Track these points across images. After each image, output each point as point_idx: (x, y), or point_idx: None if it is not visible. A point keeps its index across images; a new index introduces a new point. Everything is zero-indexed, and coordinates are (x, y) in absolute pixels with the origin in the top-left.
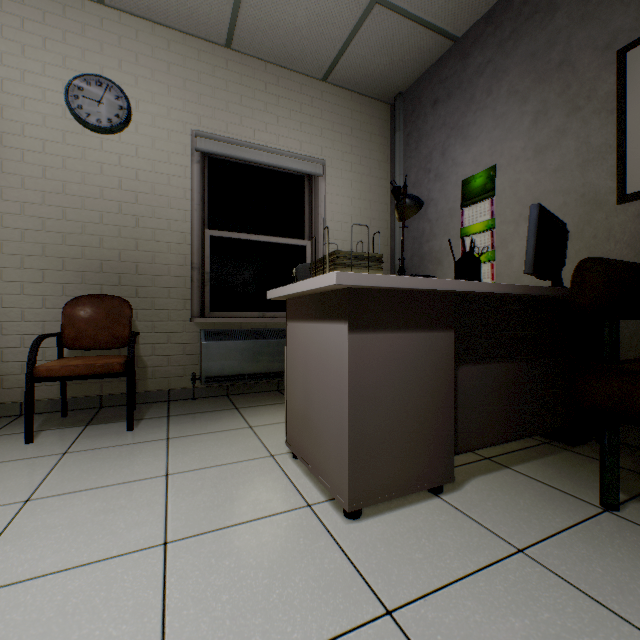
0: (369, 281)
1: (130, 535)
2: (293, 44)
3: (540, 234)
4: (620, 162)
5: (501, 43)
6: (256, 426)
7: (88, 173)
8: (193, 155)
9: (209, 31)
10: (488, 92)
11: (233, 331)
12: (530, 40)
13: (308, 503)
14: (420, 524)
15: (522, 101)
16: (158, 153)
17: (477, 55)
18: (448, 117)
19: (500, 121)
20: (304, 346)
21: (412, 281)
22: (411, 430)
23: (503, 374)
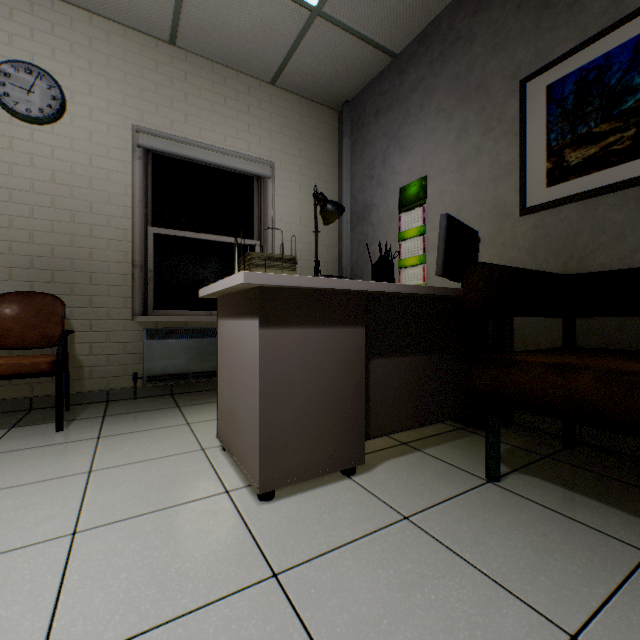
0: (277, 281)
1: (39, 528)
2: (239, 47)
3: (448, 241)
4: (522, 179)
5: (431, 63)
6: (194, 423)
7: (16, 164)
8: (135, 151)
9: (151, 26)
10: (421, 107)
11: (178, 330)
12: (454, 63)
13: (227, 490)
14: (326, 502)
15: (448, 118)
16: (96, 147)
17: (412, 72)
18: (388, 128)
19: (430, 135)
20: (230, 342)
21: (320, 281)
22: (322, 417)
23: (414, 366)
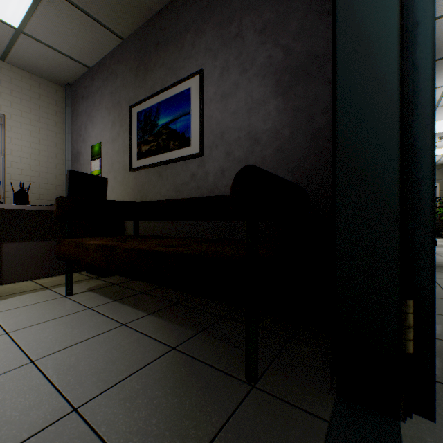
0: None
1: None
2: None
3: (71, 183)
4: (130, 154)
5: (104, 80)
6: None
7: None
8: None
9: None
10: (100, 103)
11: None
12: (111, 85)
13: None
14: None
15: (109, 114)
16: None
17: (97, 81)
18: (87, 108)
19: (103, 120)
20: None
21: None
22: None
23: (43, 246)
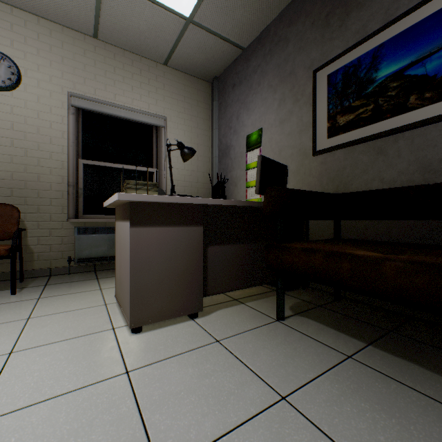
0: (141, 198)
1: None
2: (140, 41)
3: (262, 172)
4: (314, 133)
5: (265, 56)
6: (105, 288)
7: None
8: (69, 109)
9: (80, 26)
10: (259, 84)
11: (99, 228)
12: (277, 57)
13: (113, 327)
14: (173, 333)
15: (274, 92)
16: (42, 106)
17: (254, 60)
18: (240, 96)
19: (264, 102)
20: (120, 236)
21: (170, 198)
22: (174, 282)
23: (239, 251)
